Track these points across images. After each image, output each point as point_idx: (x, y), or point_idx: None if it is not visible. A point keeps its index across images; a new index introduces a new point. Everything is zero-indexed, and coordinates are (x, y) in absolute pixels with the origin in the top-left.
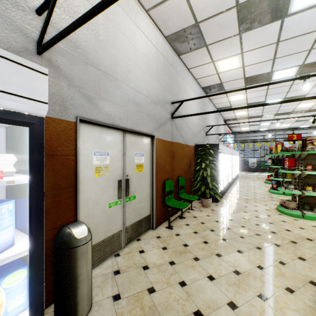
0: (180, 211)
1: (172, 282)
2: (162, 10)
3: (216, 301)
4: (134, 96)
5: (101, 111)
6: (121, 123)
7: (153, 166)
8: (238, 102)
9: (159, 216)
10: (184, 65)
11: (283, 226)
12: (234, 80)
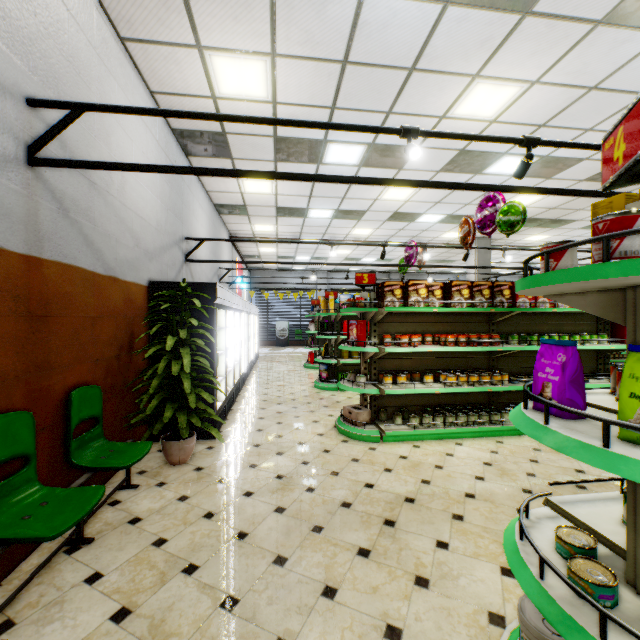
0: None
1: None
2: None
3: None
4: None
5: None
6: None
7: None
8: (260, 200)
9: None
10: (105, 14)
11: (359, 477)
12: (254, 135)
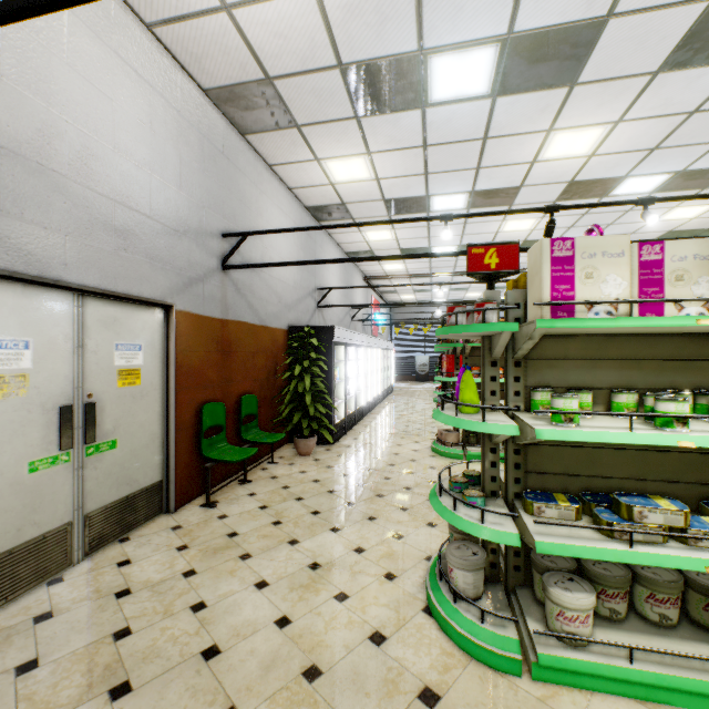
0: (248, 469)
1: (176, 609)
2: (187, 34)
3: (255, 622)
4: (109, 213)
5: (1, 243)
6: (69, 274)
7: (169, 372)
8: (383, 245)
9: (188, 482)
10: (260, 156)
11: (428, 477)
12: (367, 201)
